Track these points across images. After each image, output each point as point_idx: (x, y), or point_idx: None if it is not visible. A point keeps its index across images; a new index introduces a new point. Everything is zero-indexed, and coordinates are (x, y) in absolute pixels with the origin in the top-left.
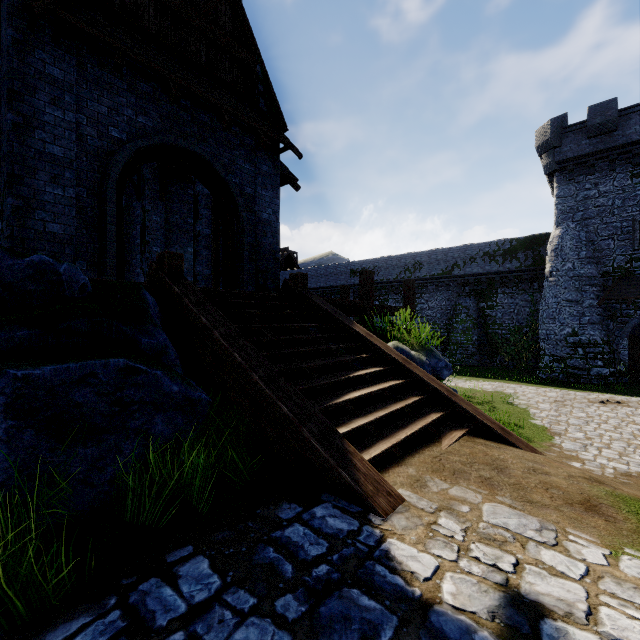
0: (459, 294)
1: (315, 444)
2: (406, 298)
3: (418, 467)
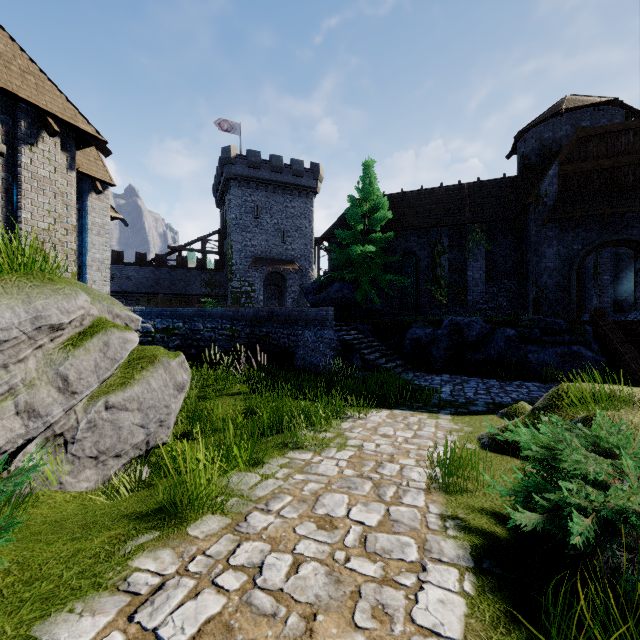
0: None
1: None
2: None
3: None
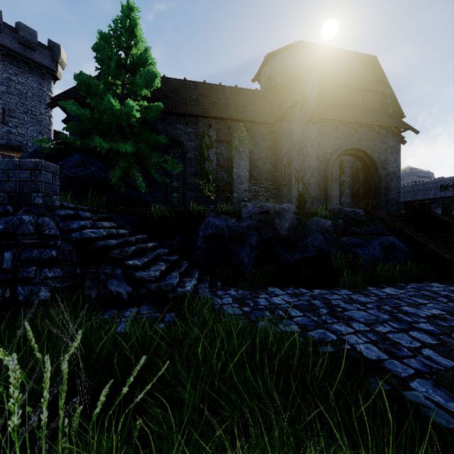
0: None
1: None
2: None
3: None
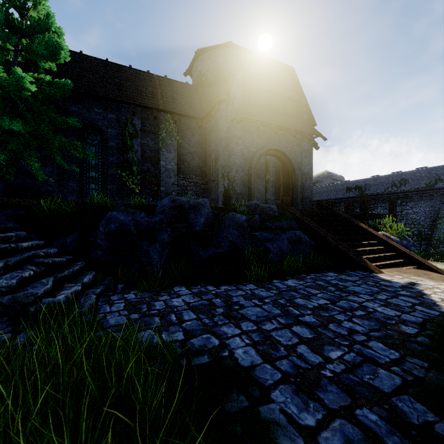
0: (442, 202)
1: (353, 257)
2: (390, 209)
3: (390, 270)
